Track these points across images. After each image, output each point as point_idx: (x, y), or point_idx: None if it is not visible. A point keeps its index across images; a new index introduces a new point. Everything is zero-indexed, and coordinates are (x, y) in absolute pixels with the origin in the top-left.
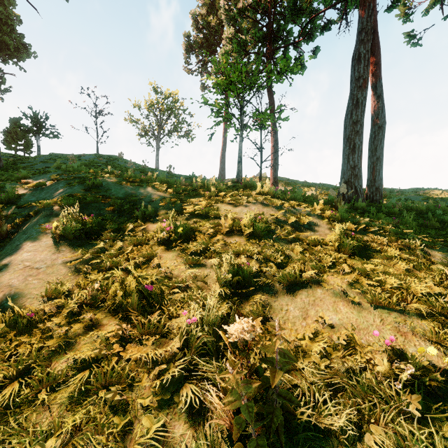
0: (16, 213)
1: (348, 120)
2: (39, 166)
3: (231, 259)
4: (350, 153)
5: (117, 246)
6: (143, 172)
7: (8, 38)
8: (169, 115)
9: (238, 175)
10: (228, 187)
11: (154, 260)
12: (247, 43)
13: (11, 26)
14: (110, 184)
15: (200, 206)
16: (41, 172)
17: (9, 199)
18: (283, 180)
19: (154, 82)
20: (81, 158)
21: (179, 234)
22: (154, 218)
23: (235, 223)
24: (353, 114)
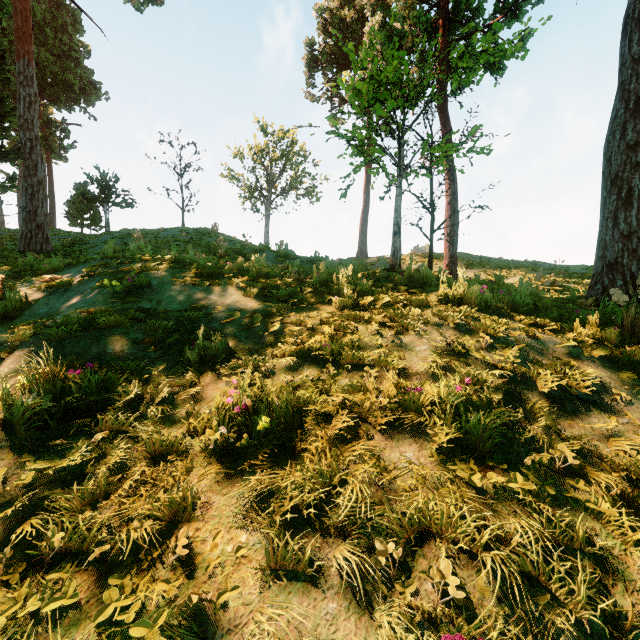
0: (3, 339)
1: (617, 143)
2: (100, 249)
3: (404, 551)
4: (620, 208)
5: (111, 459)
6: (238, 254)
7: (72, 76)
8: (284, 165)
9: (393, 256)
10: (376, 280)
11: (176, 538)
12: (405, 36)
13: (76, 60)
14: (165, 282)
15: (321, 336)
16: (79, 261)
17: (7, 311)
18: (462, 258)
19: (262, 119)
20: (158, 234)
21: (262, 429)
22: (224, 361)
23: (405, 397)
24: (627, 130)
